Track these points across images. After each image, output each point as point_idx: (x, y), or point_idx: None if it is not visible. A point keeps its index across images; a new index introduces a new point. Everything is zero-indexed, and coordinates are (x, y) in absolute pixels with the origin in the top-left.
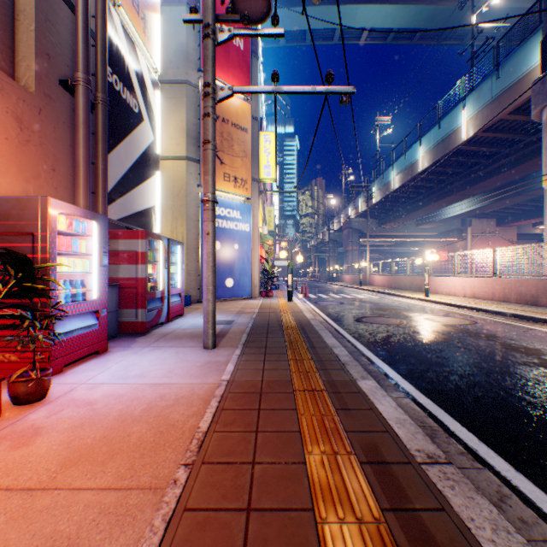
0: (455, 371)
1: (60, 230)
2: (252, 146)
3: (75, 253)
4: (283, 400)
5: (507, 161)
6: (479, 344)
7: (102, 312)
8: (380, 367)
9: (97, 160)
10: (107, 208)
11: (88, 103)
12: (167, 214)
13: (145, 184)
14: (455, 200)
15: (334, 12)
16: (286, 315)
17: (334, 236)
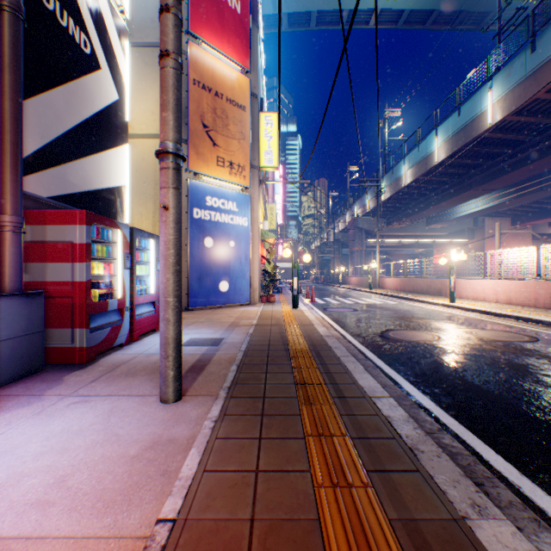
0: None
1: None
2: (251, 128)
3: None
4: None
5: (537, 150)
6: None
7: None
8: (463, 438)
9: (2, 98)
10: (19, 174)
11: None
12: (147, 205)
13: (103, 155)
14: (472, 196)
15: None
16: (293, 330)
17: (339, 236)
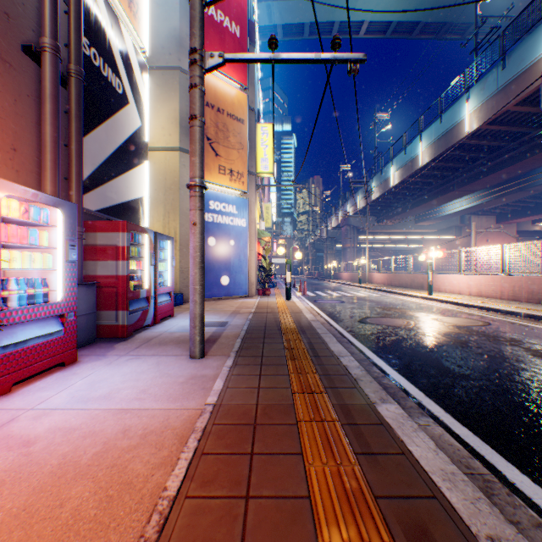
0: (487, 386)
1: (9, 217)
2: (249, 138)
3: (32, 246)
4: (284, 437)
5: (511, 156)
6: (503, 350)
7: (69, 316)
8: (397, 380)
9: (70, 141)
10: (81, 196)
11: (56, 74)
12: (158, 209)
13: (131, 173)
14: (455, 196)
15: (333, 4)
16: (285, 316)
17: (332, 233)
